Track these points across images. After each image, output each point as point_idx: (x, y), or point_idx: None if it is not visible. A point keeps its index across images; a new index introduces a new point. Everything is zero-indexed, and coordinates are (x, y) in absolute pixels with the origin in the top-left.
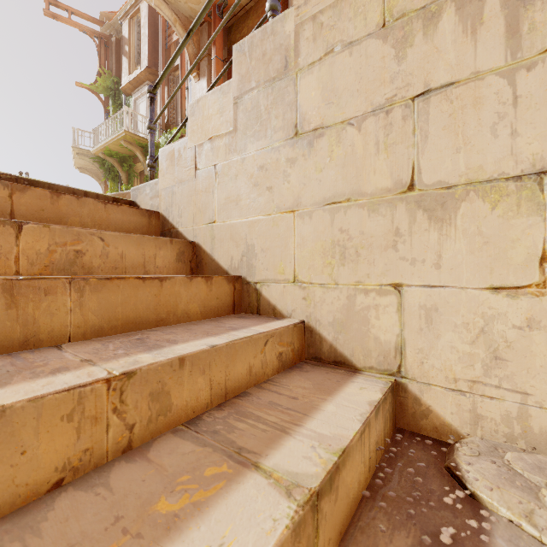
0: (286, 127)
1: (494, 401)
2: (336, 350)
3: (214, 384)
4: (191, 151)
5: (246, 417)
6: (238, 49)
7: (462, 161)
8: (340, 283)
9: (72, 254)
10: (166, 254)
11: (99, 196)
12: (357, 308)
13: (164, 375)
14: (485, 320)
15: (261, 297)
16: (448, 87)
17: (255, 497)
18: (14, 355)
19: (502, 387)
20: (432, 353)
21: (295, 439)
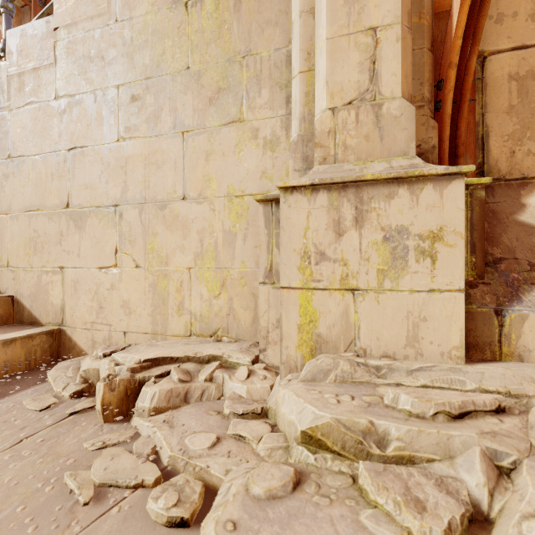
0: (3, 150)
1: (100, 332)
2: (32, 314)
3: None
4: None
5: None
6: None
7: (89, 193)
8: (34, 267)
9: None
10: None
11: None
12: (43, 283)
13: None
14: (97, 287)
15: None
16: (83, 148)
17: None
18: None
19: (103, 323)
20: (77, 309)
21: None
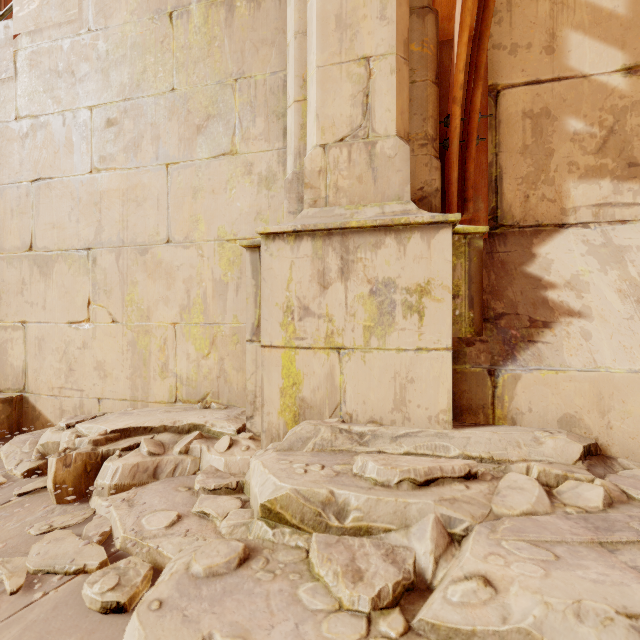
0: None
1: (70, 399)
2: None
3: None
4: None
5: None
6: None
7: (56, 234)
8: None
9: None
10: None
11: None
12: (1, 341)
13: None
14: (66, 345)
15: None
16: (49, 180)
17: None
18: None
19: (74, 389)
20: (42, 371)
21: None
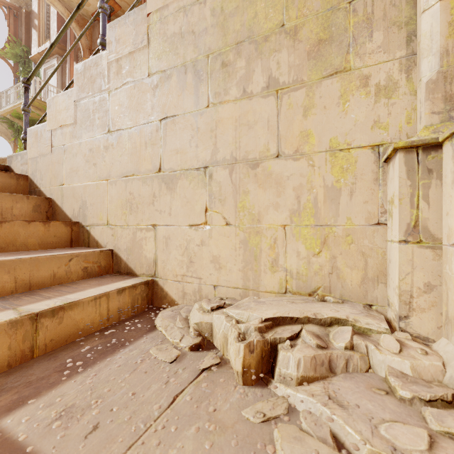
0: (103, 126)
1: (190, 284)
2: (128, 266)
3: (19, 280)
4: (49, 133)
5: (33, 295)
6: (77, 68)
7: (179, 158)
8: (130, 225)
9: None
10: (23, 206)
11: None
12: (137, 239)
13: None
14: (187, 243)
15: (90, 236)
16: (174, 117)
17: (0, 316)
18: None
19: (193, 276)
20: (168, 262)
21: (50, 300)
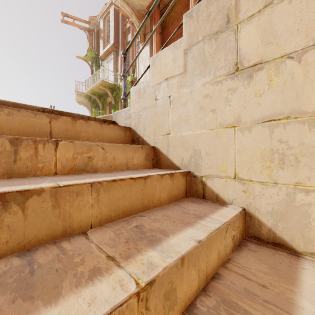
0: (228, 66)
1: None
2: (275, 234)
3: (200, 272)
4: (152, 88)
5: (235, 310)
6: (187, 16)
7: None
8: (279, 182)
9: (86, 159)
10: (139, 155)
11: (96, 118)
12: (297, 203)
13: (172, 275)
14: None
15: (206, 187)
16: None
17: None
18: (58, 244)
19: None
20: None
21: None
